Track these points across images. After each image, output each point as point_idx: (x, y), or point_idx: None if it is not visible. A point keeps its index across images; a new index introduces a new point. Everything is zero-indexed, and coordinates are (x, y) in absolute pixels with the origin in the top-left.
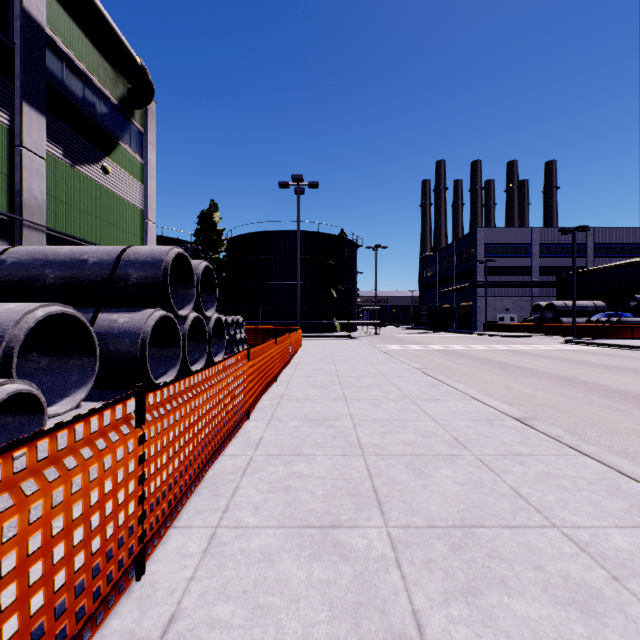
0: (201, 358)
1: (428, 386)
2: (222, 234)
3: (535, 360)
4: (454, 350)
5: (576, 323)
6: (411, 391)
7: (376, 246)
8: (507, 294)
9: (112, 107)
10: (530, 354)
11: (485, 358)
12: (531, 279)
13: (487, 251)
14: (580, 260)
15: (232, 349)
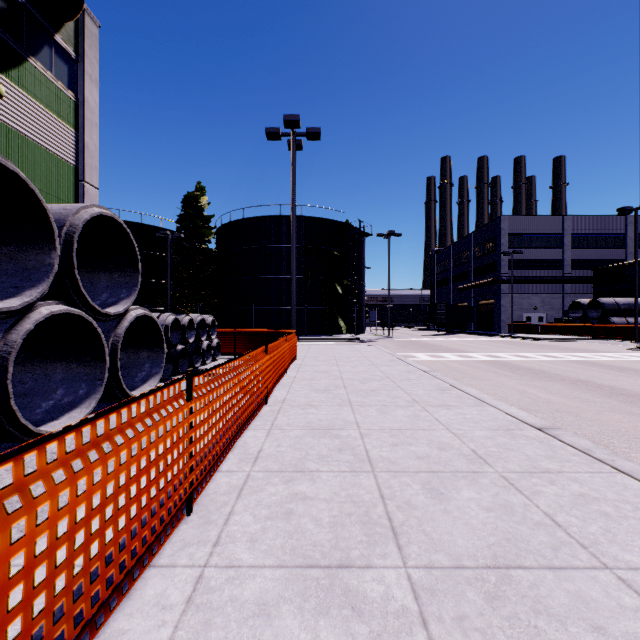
0: (90, 396)
1: None
2: (210, 221)
3: None
4: (511, 362)
5: (630, 324)
6: None
7: (389, 233)
8: (535, 291)
9: (14, 3)
10: (636, 371)
11: (583, 380)
12: (562, 274)
13: (512, 242)
14: (618, 252)
15: (191, 364)
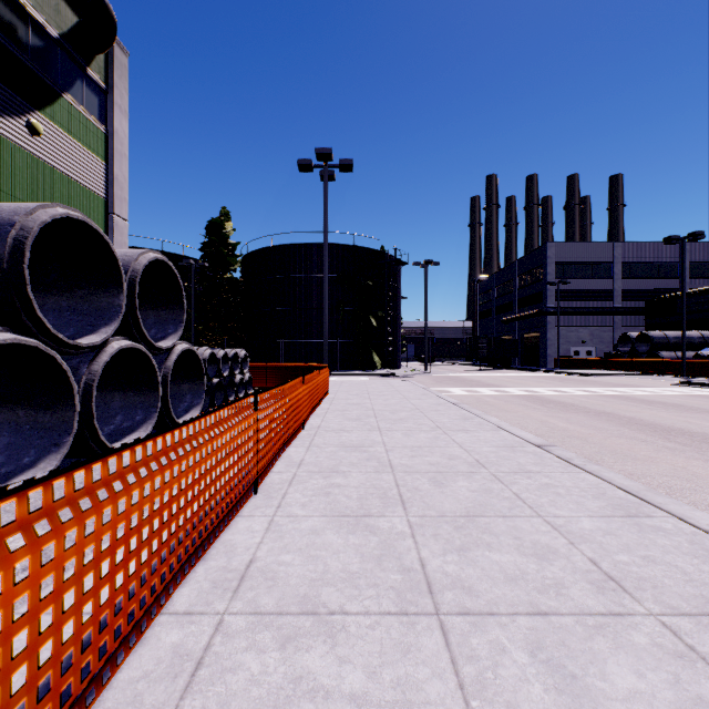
0: (146, 421)
1: (622, 516)
2: (235, 249)
3: (690, 416)
4: (545, 397)
5: (680, 358)
6: (602, 546)
7: (426, 262)
8: (583, 323)
9: (50, 41)
10: (664, 404)
11: (607, 412)
12: (612, 305)
13: (559, 271)
14: (672, 281)
15: (226, 397)
